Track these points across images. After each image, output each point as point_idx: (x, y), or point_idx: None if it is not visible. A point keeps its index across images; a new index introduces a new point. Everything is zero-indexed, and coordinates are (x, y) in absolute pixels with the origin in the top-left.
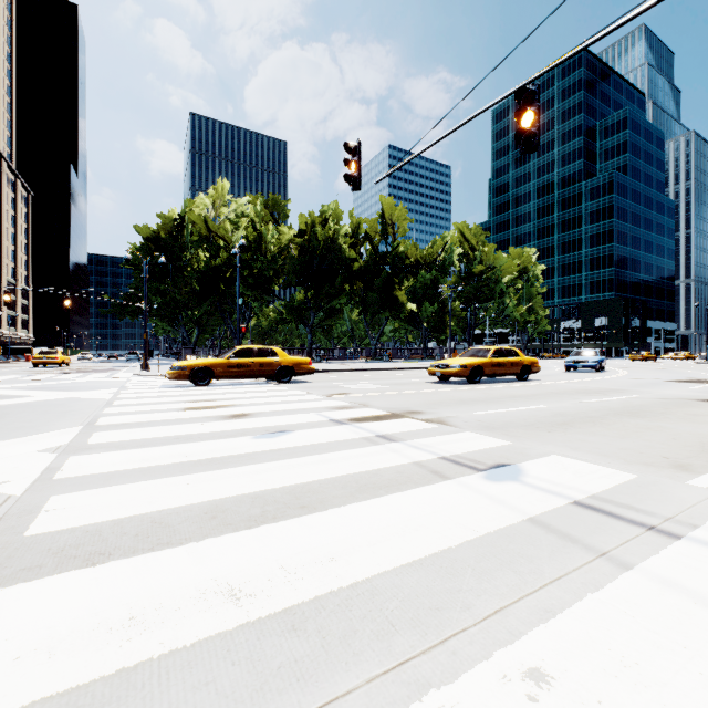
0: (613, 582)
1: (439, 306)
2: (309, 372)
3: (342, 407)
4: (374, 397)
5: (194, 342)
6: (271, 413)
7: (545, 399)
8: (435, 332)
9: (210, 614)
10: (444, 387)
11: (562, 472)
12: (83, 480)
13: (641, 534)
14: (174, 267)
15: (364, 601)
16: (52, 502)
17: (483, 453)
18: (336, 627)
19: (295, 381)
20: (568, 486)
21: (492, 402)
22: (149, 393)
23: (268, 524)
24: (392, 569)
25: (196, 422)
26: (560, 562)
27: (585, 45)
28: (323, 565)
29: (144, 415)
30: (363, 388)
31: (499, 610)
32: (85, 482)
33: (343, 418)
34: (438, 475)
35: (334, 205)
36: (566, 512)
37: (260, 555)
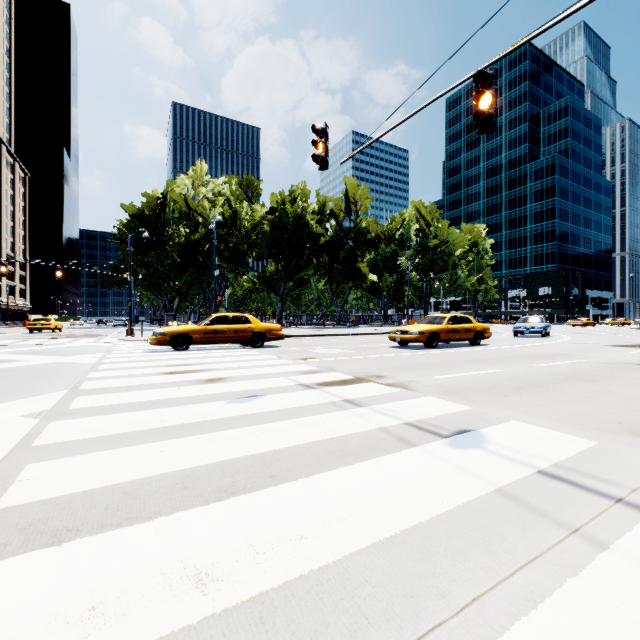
0: (591, 564)
1: (398, 277)
2: (279, 337)
3: (310, 371)
4: (339, 362)
5: (175, 309)
6: (244, 377)
7: (498, 364)
8: (394, 300)
9: (174, 604)
10: (403, 352)
11: (523, 439)
12: (60, 447)
13: (610, 508)
14: (157, 241)
15: (335, 586)
16: (27, 471)
17: (445, 418)
18: (307, 620)
19: (267, 345)
20: (530, 453)
21: (449, 366)
22: (132, 357)
23: (238, 496)
24: (362, 547)
25: (173, 386)
26: (533, 540)
27: (541, 30)
28: (293, 544)
29: (125, 379)
30: (329, 353)
31: (476, 598)
32: (62, 449)
33: (311, 382)
34: (404, 441)
35: (302, 185)
36: (533, 482)
37: (229, 532)
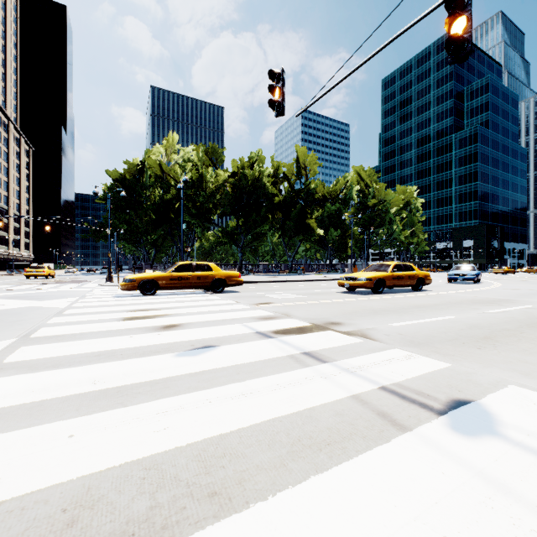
0: None
1: (342, 231)
2: (238, 283)
3: (266, 317)
4: (294, 307)
5: (152, 259)
6: (201, 323)
7: (450, 310)
8: (338, 251)
9: None
10: (353, 297)
11: None
12: None
13: None
14: (136, 201)
15: None
16: None
17: (426, 380)
18: None
19: (227, 291)
20: None
21: (402, 312)
22: (101, 302)
23: None
24: None
25: (127, 333)
26: None
27: None
28: None
29: (82, 325)
30: (284, 298)
31: None
32: None
33: (268, 330)
34: (388, 420)
35: (259, 152)
36: None
37: None
